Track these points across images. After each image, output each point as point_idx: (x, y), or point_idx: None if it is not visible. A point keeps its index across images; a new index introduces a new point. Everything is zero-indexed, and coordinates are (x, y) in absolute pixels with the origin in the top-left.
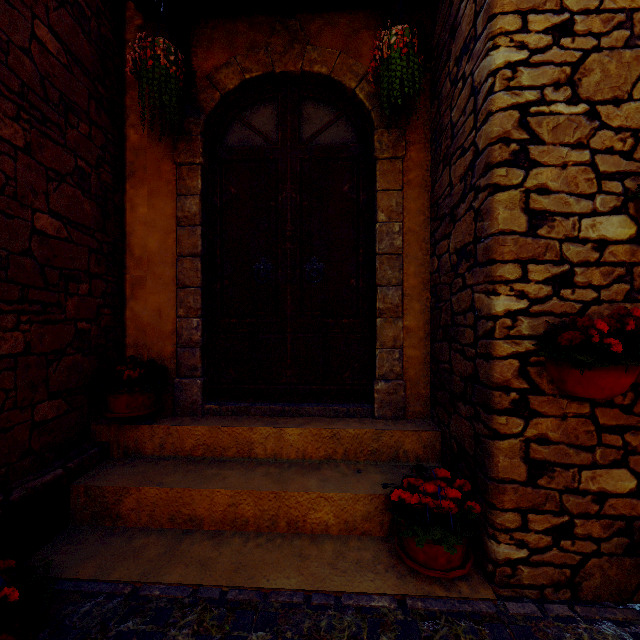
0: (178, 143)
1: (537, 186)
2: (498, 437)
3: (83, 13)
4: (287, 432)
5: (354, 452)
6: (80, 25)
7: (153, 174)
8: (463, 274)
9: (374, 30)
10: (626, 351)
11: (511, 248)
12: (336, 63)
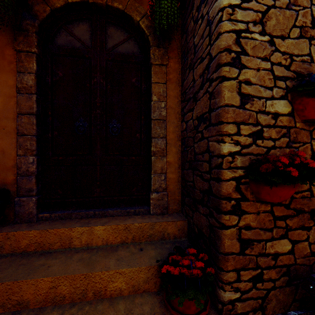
0: (17, 36)
1: (245, 79)
2: (224, 228)
3: None
4: (96, 229)
5: (138, 237)
6: None
7: None
8: (202, 131)
9: None
10: (299, 176)
11: (231, 115)
12: (128, 4)
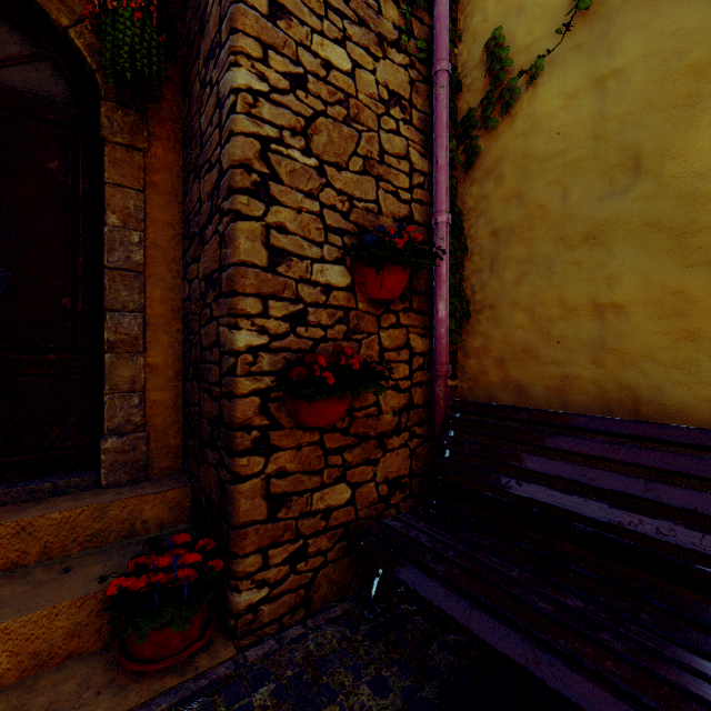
0: None
1: (277, 224)
2: (240, 480)
3: None
4: None
5: (61, 544)
6: None
7: None
8: (211, 304)
9: None
10: (337, 383)
11: (253, 281)
12: None
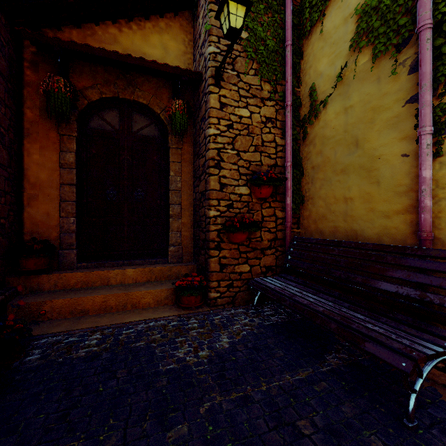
0: (61, 123)
1: (223, 175)
2: (211, 257)
3: (2, 45)
4: (128, 271)
5: (160, 277)
6: (1, 52)
7: (43, 137)
8: (203, 202)
9: (168, 89)
10: (240, 227)
11: (215, 195)
12: (151, 100)
